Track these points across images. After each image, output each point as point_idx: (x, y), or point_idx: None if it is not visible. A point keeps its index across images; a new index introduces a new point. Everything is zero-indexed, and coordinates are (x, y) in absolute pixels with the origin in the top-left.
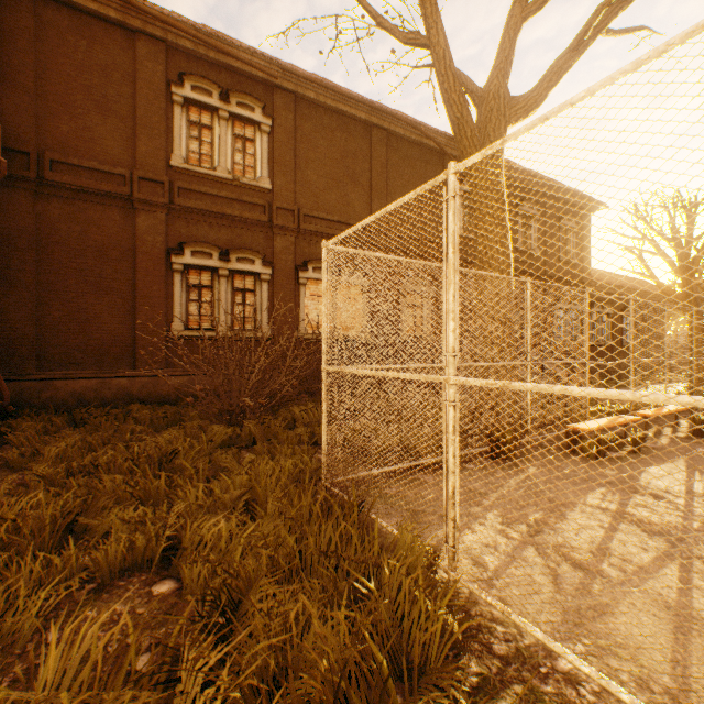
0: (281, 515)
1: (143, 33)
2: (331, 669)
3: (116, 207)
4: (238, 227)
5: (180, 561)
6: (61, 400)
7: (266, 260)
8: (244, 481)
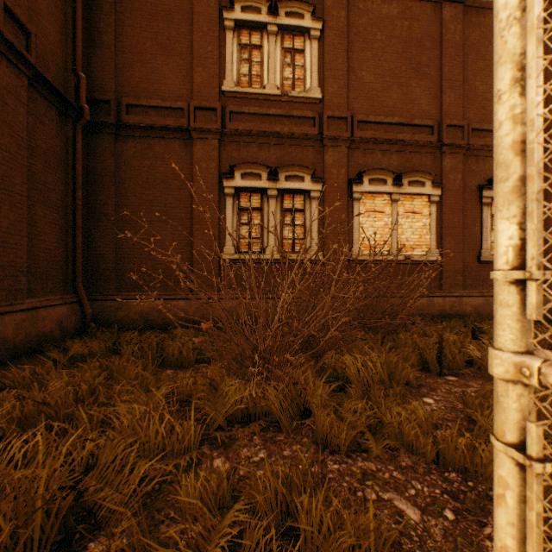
0: None
1: None
2: None
3: (176, 140)
4: (286, 144)
5: None
6: (131, 319)
7: (316, 176)
8: None
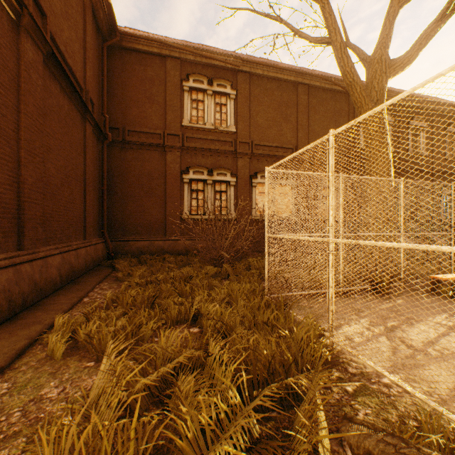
0: (244, 306)
1: (169, 57)
2: (267, 355)
3: (156, 151)
4: (217, 155)
5: (200, 321)
6: (132, 251)
7: (233, 173)
8: (225, 292)
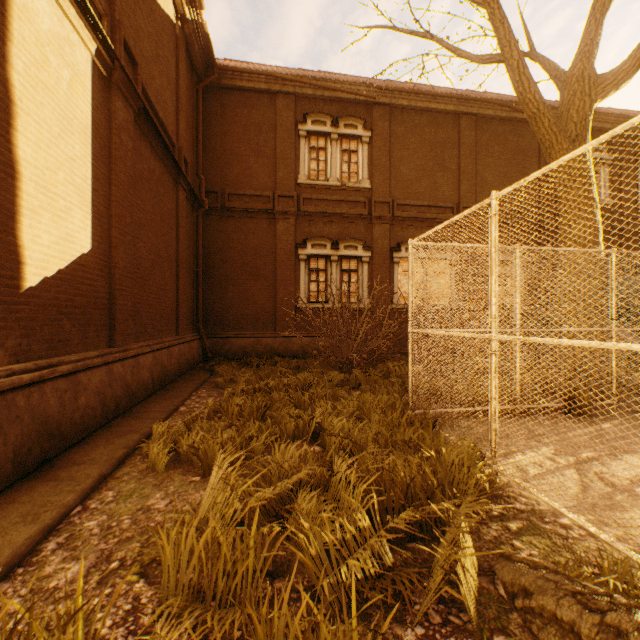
0: (379, 422)
1: (280, 93)
2: (406, 477)
3: (264, 219)
4: (344, 222)
5: (322, 438)
6: (233, 351)
7: (366, 245)
8: (354, 405)
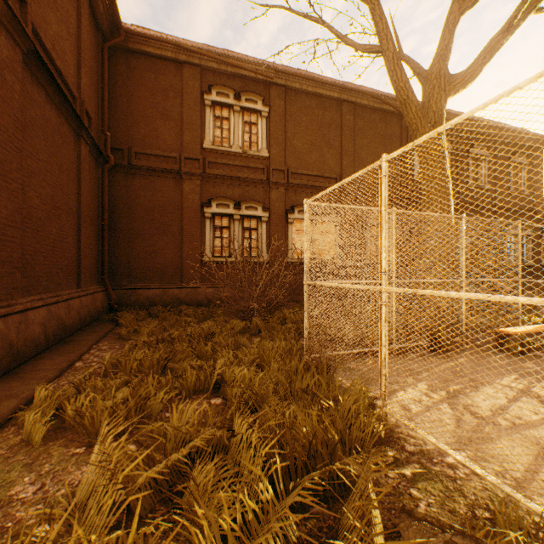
0: (278, 370)
1: (187, 63)
2: (307, 433)
3: (171, 178)
4: (246, 185)
5: (224, 389)
6: (140, 302)
7: (265, 207)
8: (255, 352)
